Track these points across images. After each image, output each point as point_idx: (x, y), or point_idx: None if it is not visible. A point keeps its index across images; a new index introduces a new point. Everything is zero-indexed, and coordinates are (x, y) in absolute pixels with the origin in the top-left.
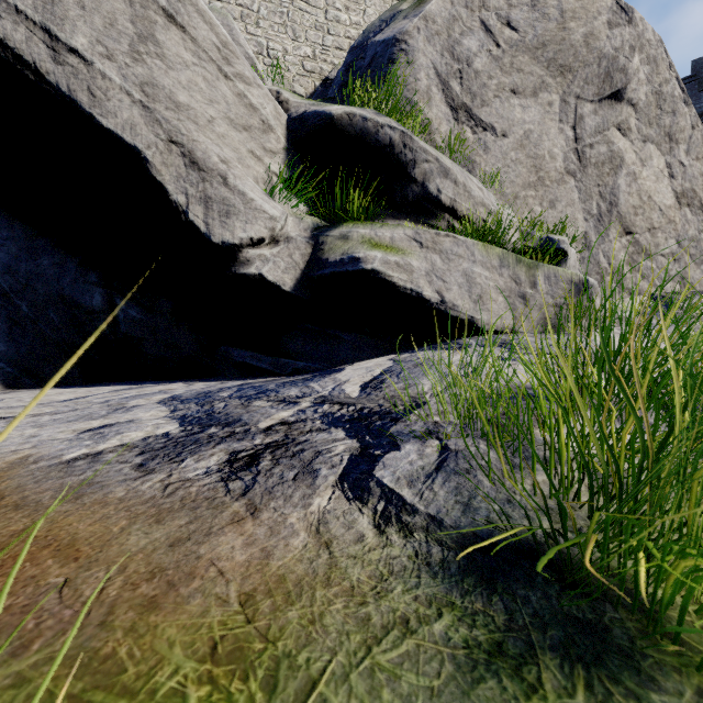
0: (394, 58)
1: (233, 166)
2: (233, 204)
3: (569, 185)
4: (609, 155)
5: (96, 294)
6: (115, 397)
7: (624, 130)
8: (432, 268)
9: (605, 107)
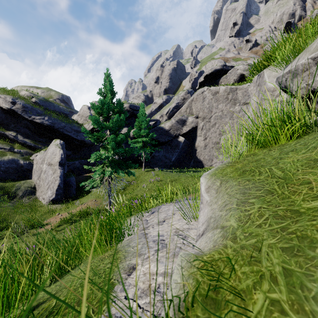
0: None
1: None
2: None
3: None
4: None
5: None
6: None
7: None
8: None
9: None
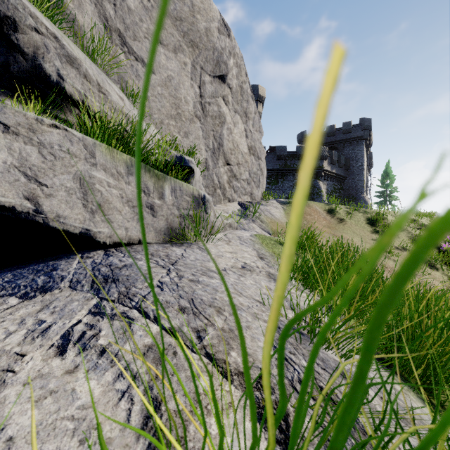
0: None
1: None
2: None
3: (197, 124)
4: (218, 113)
5: None
6: None
7: (226, 101)
8: (19, 163)
9: (217, 82)
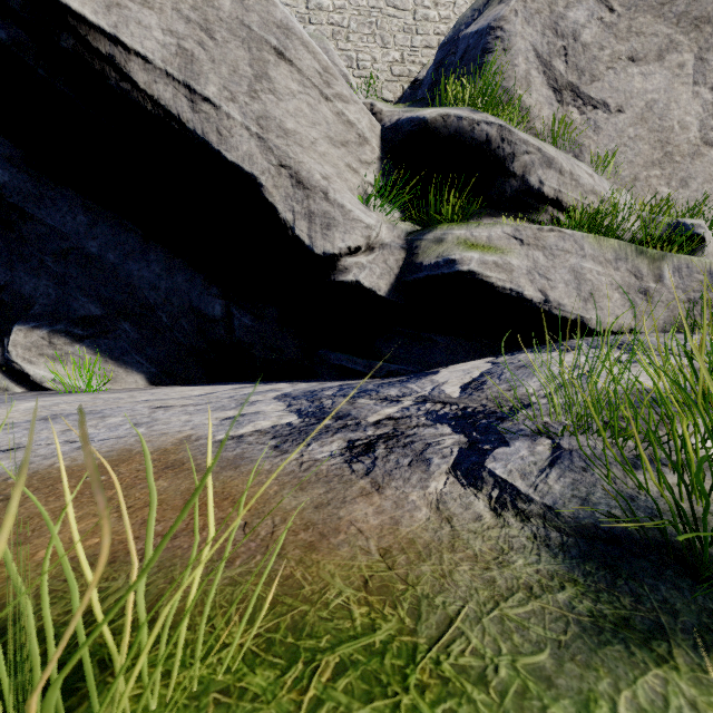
0: (489, 48)
1: (333, 181)
2: (333, 217)
3: (707, 157)
4: None
5: (217, 305)
6: (237, 393)
7: None
8: (534, 266)
9: None
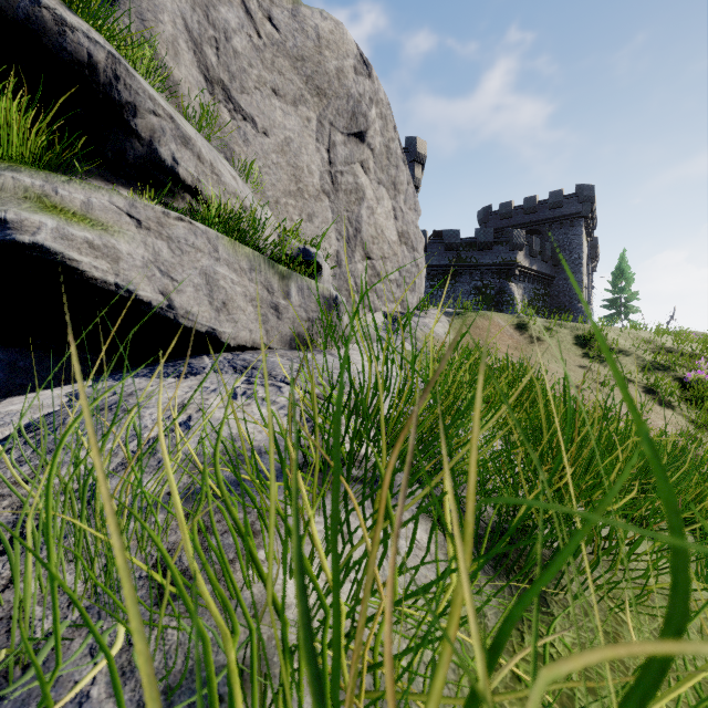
0: None
1: None
2: None
3: (325, 203)
4: (355, 186)
5: None
6: None
7: (366, 168)
8: (154, 258)
9: (352, 142)
